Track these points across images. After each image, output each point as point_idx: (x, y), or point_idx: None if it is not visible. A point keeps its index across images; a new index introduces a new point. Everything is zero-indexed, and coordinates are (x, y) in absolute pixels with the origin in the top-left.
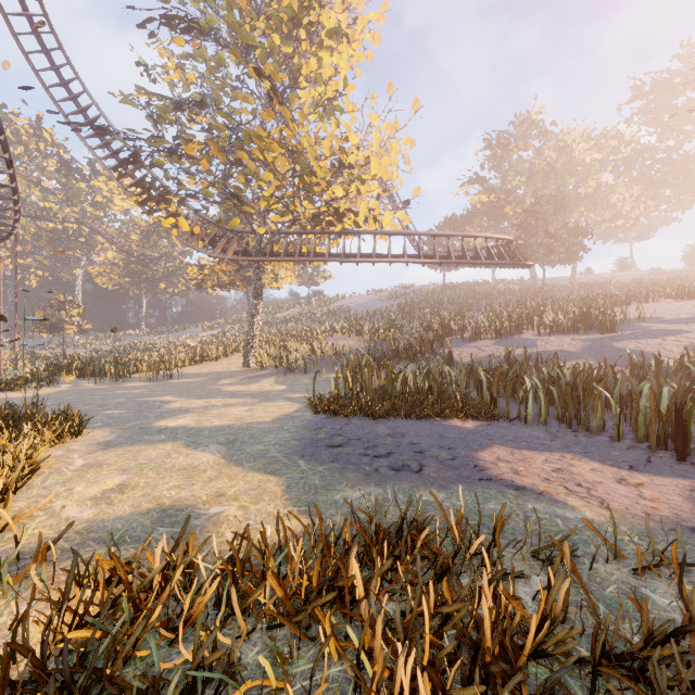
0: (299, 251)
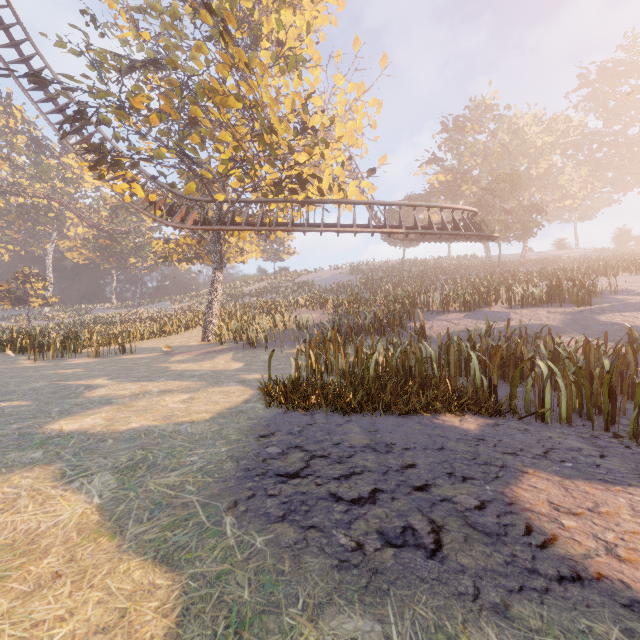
0: (260, 220)
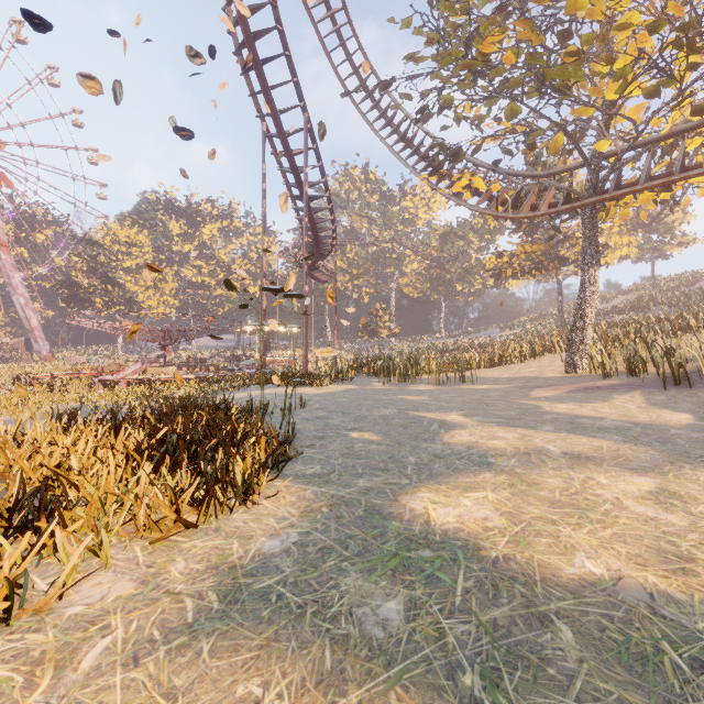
0: (679, 165)
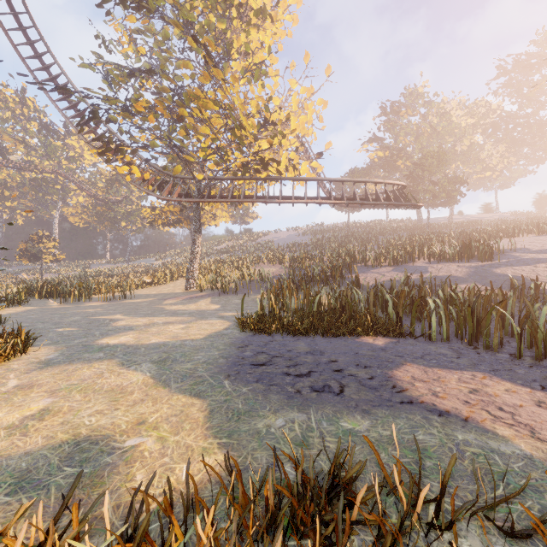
0: (231, 194)
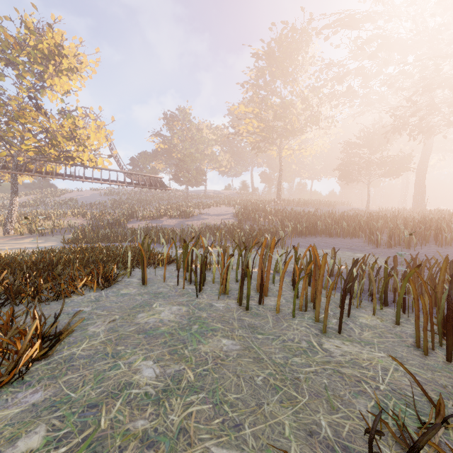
0: (45, 171)
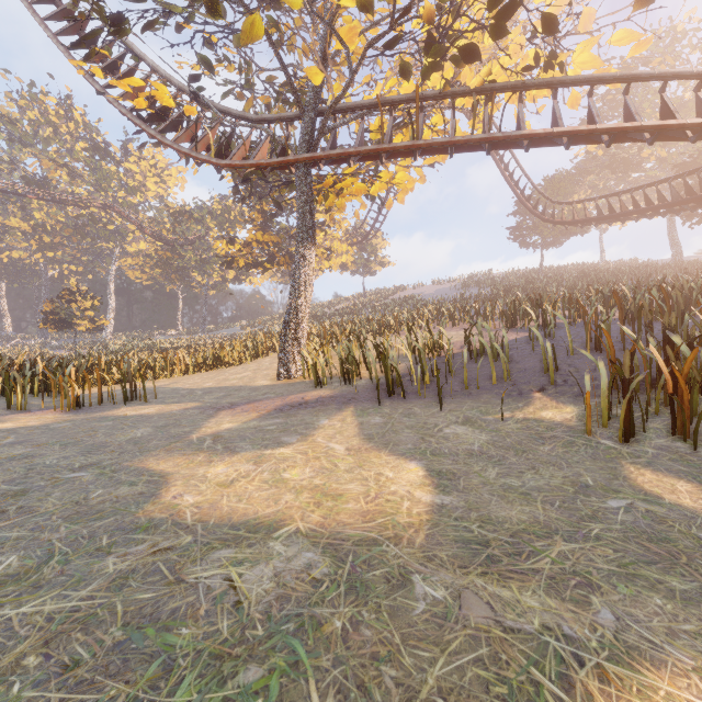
0: (388, 140)
